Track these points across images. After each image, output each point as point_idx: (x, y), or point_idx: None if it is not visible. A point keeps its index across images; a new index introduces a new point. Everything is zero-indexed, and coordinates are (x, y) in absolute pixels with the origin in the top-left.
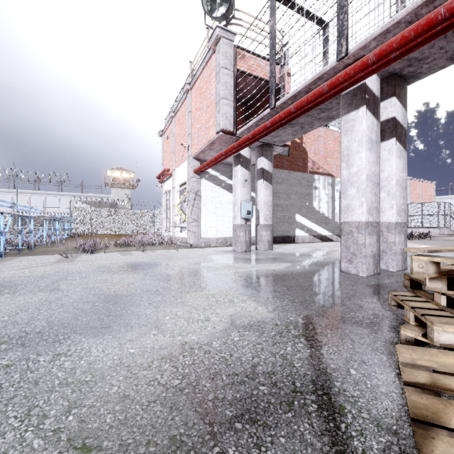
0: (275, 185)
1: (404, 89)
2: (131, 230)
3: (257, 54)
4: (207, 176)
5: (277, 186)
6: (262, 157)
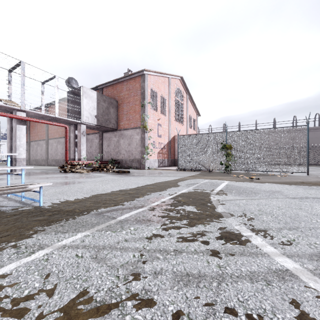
0: None
1: None
2: None
3: None
4: None
5: None
6: None
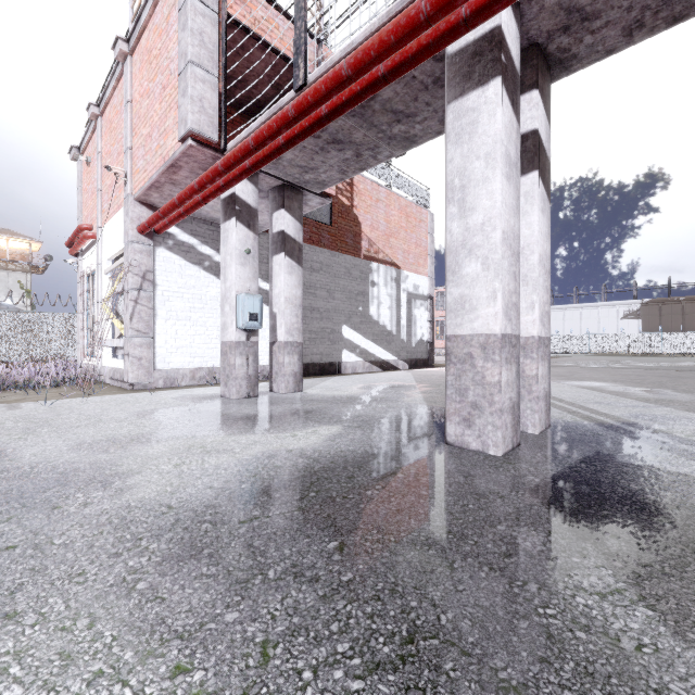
0: (308, 273)
1: (548, 84)
2: (17, 355)
3: (272, 0)
4: (171, 242)
5: (312, 275)
6: (281, 210)
